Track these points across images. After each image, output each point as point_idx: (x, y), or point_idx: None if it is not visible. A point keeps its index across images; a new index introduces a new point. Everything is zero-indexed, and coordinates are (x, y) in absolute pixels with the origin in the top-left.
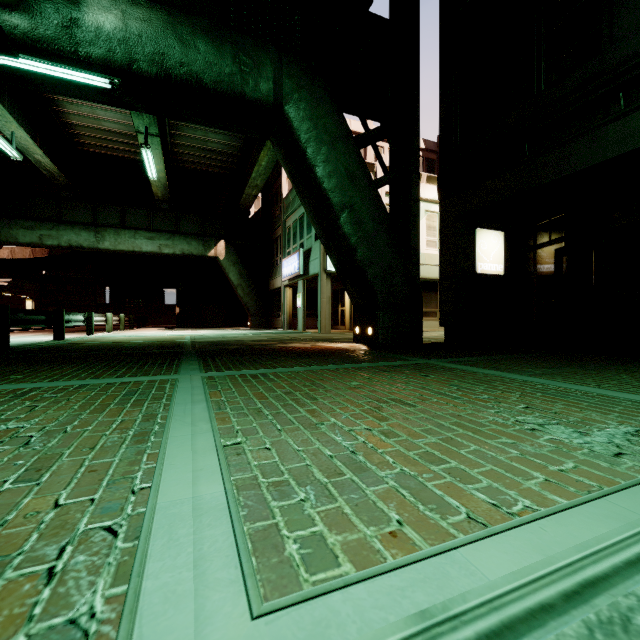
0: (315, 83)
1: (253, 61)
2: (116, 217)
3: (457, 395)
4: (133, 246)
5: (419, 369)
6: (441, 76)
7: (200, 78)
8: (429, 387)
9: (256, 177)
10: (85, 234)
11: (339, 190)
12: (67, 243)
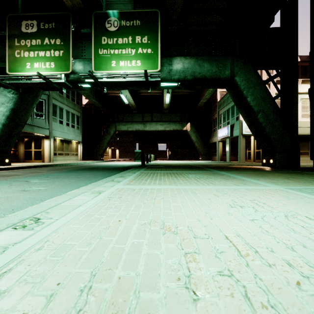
0: (247, 65)
1: (223, 65)
2: (149, 118)
3: None
4: (155, 128)
5: (299, 173)
6: (311, 41)
7: (205, 76)
8: (304, 176)
9: (206, 95)
10: (140, 125)
11: (257, 105)
12: (135, 129)
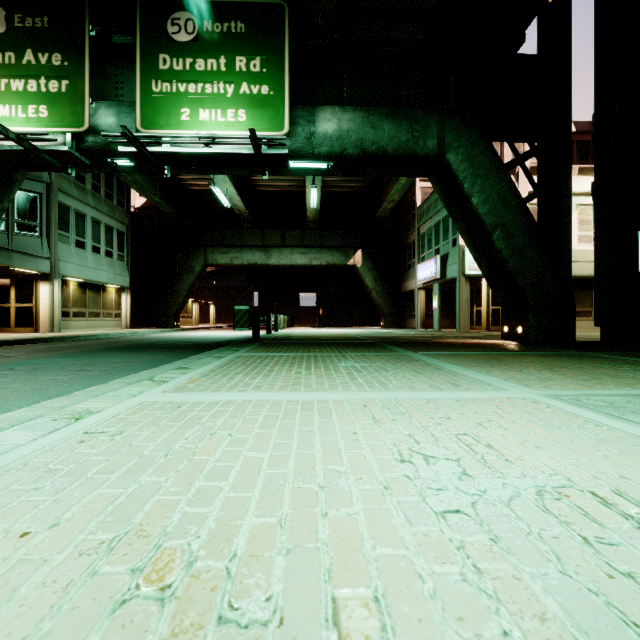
0: (471, 130)
1: (422, 127)
2: (278, 238)
3: (605, 367)
4: (291, 261)
5: (574, 356)
6: (596, 87)
7: (385, 149)
8: (584, 363)
9: (394, 193)
10: (258, 254)
11: (492, 213)
12: (247, 262)
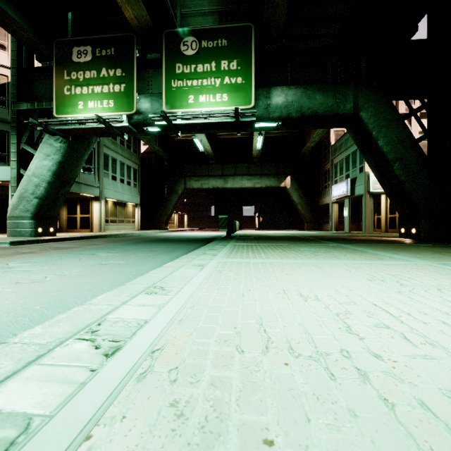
0: (377, 95)
1: (342, 95)
2: (232, 170)
3: None
4: (241, 185)
5: None
6: None
7: (317, 112)
8: None
9: (315, 136)
10: (219, 181)
11: (393, 151)
12: (212, 186)
